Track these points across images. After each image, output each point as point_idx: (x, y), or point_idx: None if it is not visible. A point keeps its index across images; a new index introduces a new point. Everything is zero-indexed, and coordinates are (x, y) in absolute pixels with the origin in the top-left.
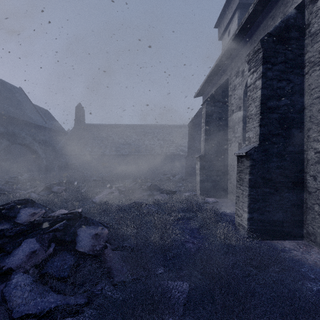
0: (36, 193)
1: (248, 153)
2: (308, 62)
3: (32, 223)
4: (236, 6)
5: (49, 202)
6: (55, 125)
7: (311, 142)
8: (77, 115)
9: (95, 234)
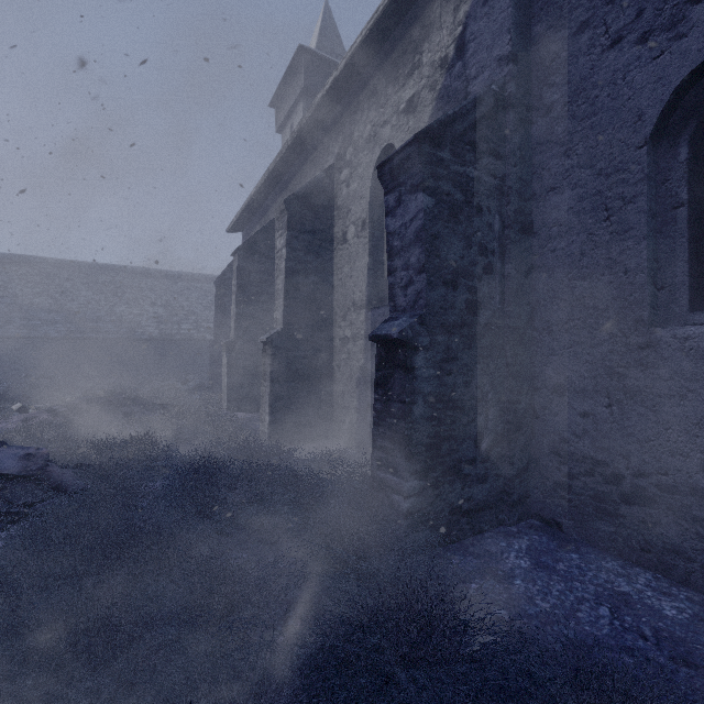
0: None
1: (270, 339)
2: (336, 237)
3: None
4: (301, 90)
5: None
6: None
7: (337, 328)
8: None
9: (25, 454)
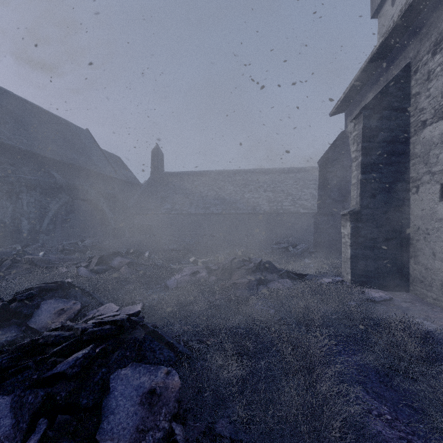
0: (88, 268)
1: None
2: None
3: (34, 342)
4: None
5: (99, 286)
6: (127, 175)
7: None
8: (154, 161)
9: (149, 390)
